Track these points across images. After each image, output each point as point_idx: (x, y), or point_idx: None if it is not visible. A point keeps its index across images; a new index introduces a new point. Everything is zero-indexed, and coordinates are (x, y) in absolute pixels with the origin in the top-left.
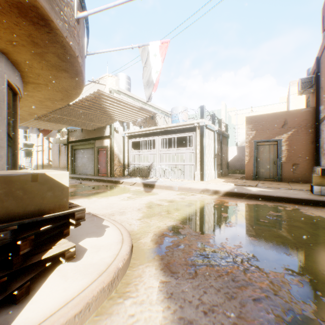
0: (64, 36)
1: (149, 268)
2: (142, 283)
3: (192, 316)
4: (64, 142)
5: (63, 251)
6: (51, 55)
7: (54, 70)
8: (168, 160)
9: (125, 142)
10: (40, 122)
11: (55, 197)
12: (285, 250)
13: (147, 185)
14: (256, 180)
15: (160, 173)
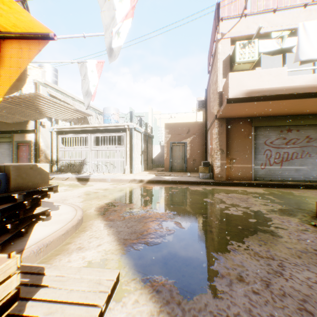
0: None
1: (96, 221)
2: (94, 226)
3: (122, 230)
4: None
5: (45, 211)
6: None
7: None
8: (101, 156)
9: (54, 138)
10: None
11: (42, 178)
12: (172, 204)
13: (81, 179)
14: (171, 172)
15: (93, 168)
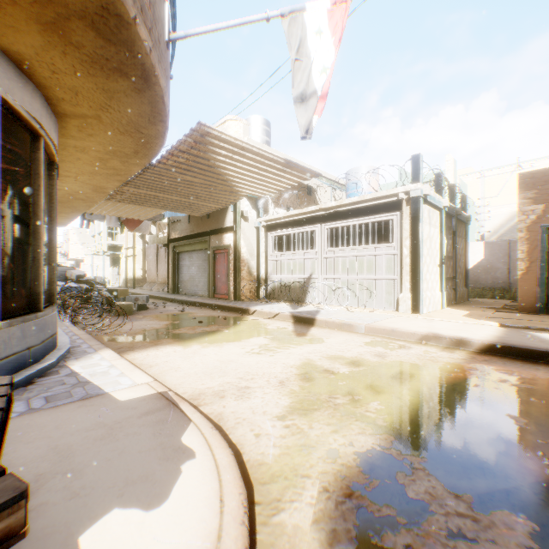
0: None
1: None
2: None
3: None
4: (164, 241)
5: None
6: (77, 24)
7: (99, 75)
8: (341, 269)
9: (261, 238)
10: (116, 205)
11: None
12: None
13: (300, 319)
14: (548, 315)
15: (326, 295)
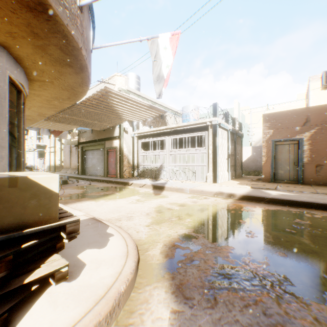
0: (65, 24)
1: (158, 291)
2: (149, 312)
3: None
4: (75, 143)
5: (52, 272)
6: (53, 47)
7: (58, 66)
8: (178, 161)
9: (135, 143)
10: (50, 122)
11: (40, 206)
12: (325, 270)
13: (157, 187)
14: (274, 182)
15: (170, 174)
